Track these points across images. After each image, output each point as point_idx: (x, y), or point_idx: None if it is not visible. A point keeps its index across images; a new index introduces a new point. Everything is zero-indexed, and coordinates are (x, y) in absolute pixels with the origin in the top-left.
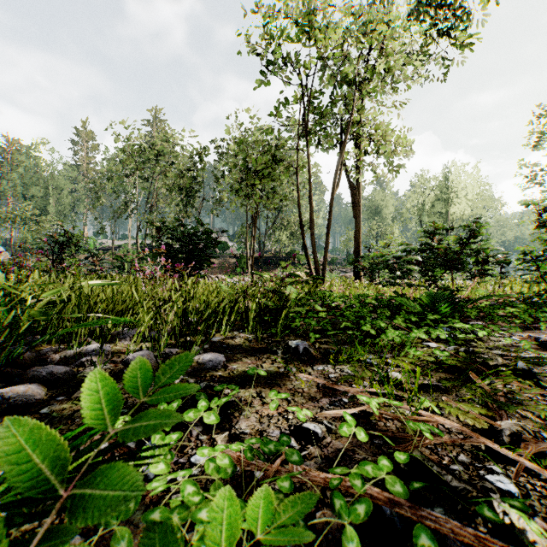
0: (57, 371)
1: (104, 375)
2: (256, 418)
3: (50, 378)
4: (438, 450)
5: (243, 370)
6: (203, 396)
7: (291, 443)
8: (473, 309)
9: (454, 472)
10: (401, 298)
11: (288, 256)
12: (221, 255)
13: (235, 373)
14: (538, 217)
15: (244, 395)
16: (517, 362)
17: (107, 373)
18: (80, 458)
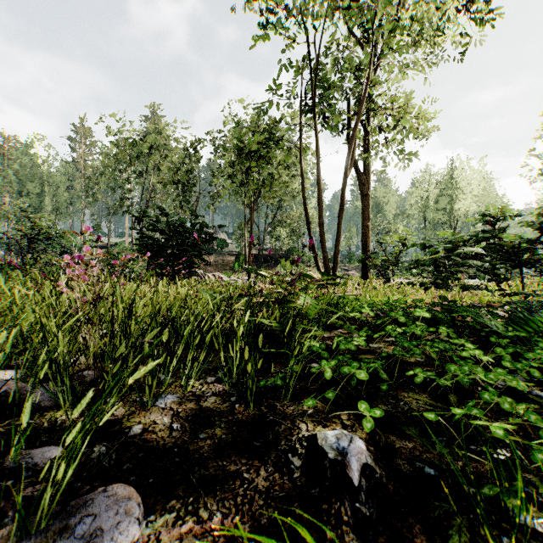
0: None
1: None
2: None
3: None
4: None
5: None
6: None
7: None
8: None
9: None
10: (466, 309)
11: (288, 254)
12: (220, 252)
13: None
14: None
15: None
16: None
17: None
18: None
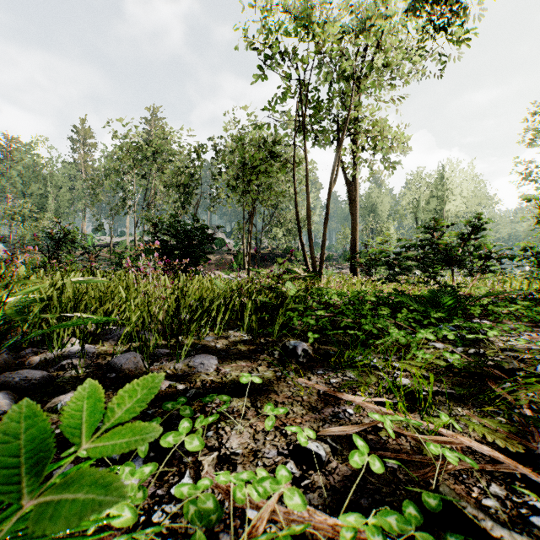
0: (32, 376)
1: (35, 409)
2: (250, 433)
3: (24, 384)
4: (463, 478)
5: (236, 374)
6: (189, 410)
7: (290, 467)
8: (477, 307)
9: (488, 510)
10: (401, 295)
11: (284, 253)
12: (218, 251)
13: (228, 377)
14: (538, 212)
15: (237, 404)
16: (536, 367)
17: (39, 406)
18: (3, 522)
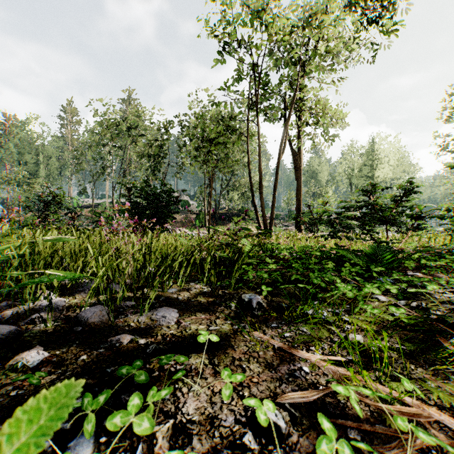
0: (0, 332)
1: None
2: (207, 396)
3: None
4: (432, 453)
5: (195, 328)
6: (144, 375)
7: (249, 439)
8: (411, 261)
9: None
10: (343, 250)
11: (239, 213)
12: (184, 211)
13: (187, 331)
14: None
15: (195, 361)
16: None
17: None
18: None
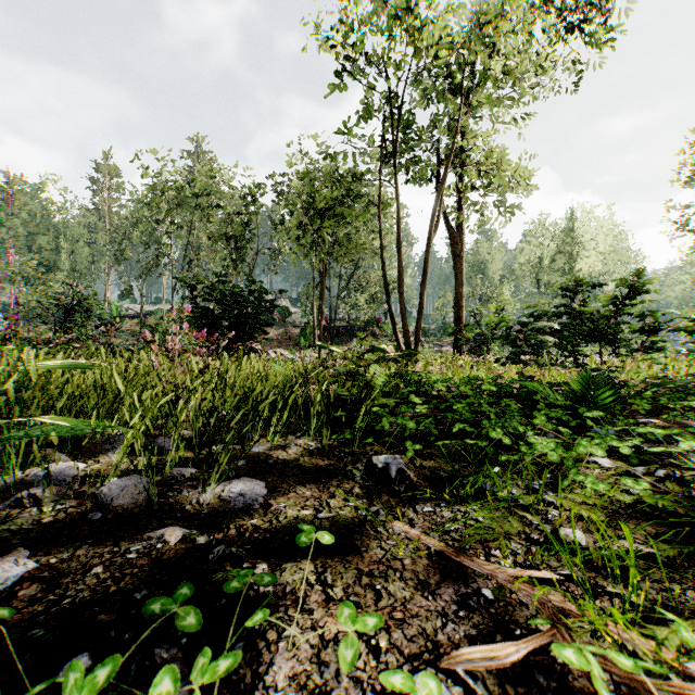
0: None
1: None
2: (312, 647)
3: None
4: None
5: (294, 515)
6: (193, 616)
7: None
8: (643, 400)
9: None
10: (532, 383)
11: (367, 326)
12: (281, 323)
13: (281, 520)
14: None
15: (293, 578)
16: None
17: None
18: None
